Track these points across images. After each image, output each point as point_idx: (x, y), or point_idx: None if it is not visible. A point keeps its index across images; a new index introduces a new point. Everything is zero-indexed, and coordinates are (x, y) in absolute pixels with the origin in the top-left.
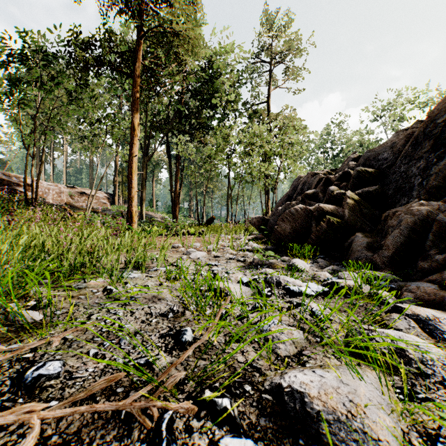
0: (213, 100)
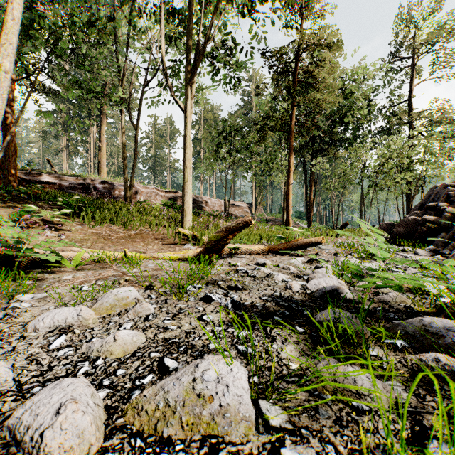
0: (346, 119)
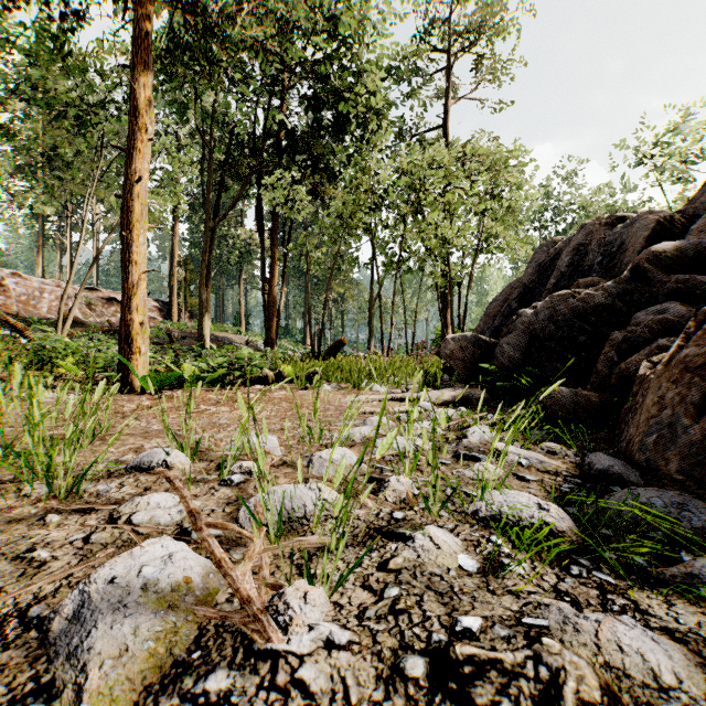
0: (343, 109)
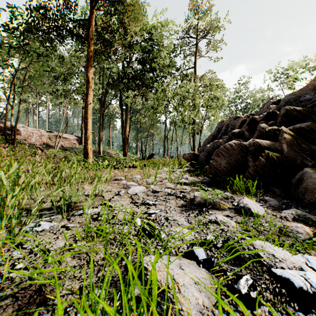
0: (153, 65)
